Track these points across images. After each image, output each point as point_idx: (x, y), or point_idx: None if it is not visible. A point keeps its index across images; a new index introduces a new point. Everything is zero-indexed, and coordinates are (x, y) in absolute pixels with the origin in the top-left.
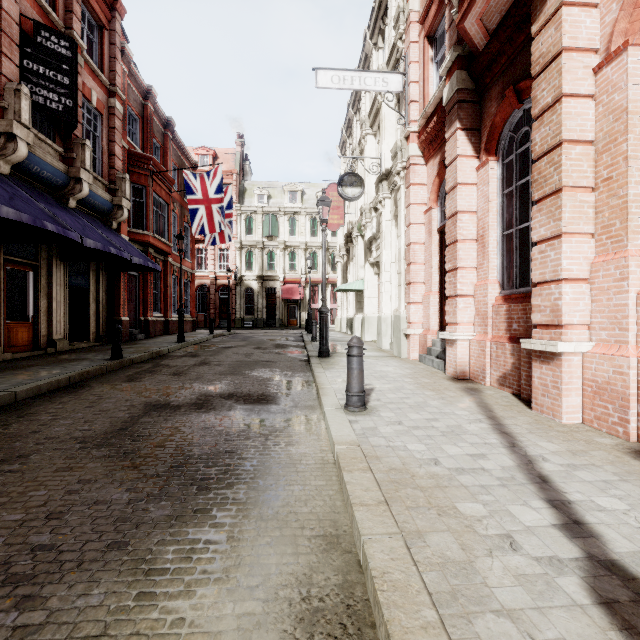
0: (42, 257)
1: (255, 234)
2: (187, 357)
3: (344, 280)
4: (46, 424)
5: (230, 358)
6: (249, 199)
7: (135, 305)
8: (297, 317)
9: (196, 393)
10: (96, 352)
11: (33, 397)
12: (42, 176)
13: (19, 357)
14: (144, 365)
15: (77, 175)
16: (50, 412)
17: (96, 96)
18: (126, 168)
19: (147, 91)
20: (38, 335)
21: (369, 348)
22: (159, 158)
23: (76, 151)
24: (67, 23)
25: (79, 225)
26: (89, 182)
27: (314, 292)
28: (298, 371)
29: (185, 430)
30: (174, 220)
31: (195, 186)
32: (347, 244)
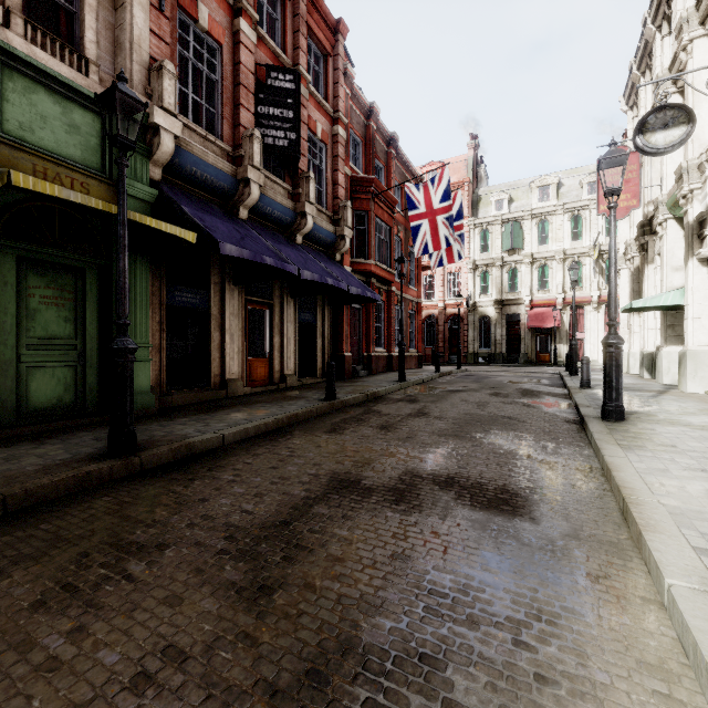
0: (276, 295)
1: (492, 250)
2: (403, 402)
3: (634, 295)
4: (220, 488)
5: (456, 408)
6: (484, 209)
7: (358, 340)
8: (550, 351)
9: (400, 466)
10: (317, 390)
11: (239, 441)
12: (274, 216)
13: (257, 391)
14: (355, 409)
15: (302, 210)
16: (236, 468)
17: (321, 127)
18: (349, 196)
19: (369, 110)
20: (273, 370)
21: (706, 408)
22: (382, 180)
23: (302, 186)
24: (295, 61)
25: (302, 259)
26: (313, 215)
27: (576, 316)
28: (565, 443)
29: (363, 553)
30: (398, 245)
31: (418, 199)
32: (642, 237)
